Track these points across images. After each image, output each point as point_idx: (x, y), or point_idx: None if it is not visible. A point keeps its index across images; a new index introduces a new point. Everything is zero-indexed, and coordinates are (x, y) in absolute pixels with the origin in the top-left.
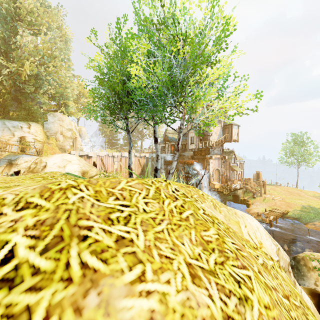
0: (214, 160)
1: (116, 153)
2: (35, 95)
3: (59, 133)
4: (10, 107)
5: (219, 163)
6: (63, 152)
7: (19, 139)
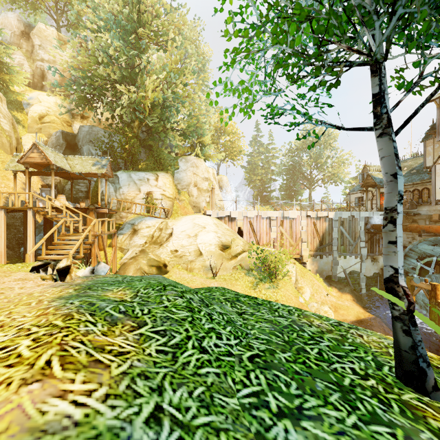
0: None
1: (274, 212)
2: (164, 135)
3: (192, 184)
4: (141, 157)
5: None
6: (197, 212)
7: (146, 195)
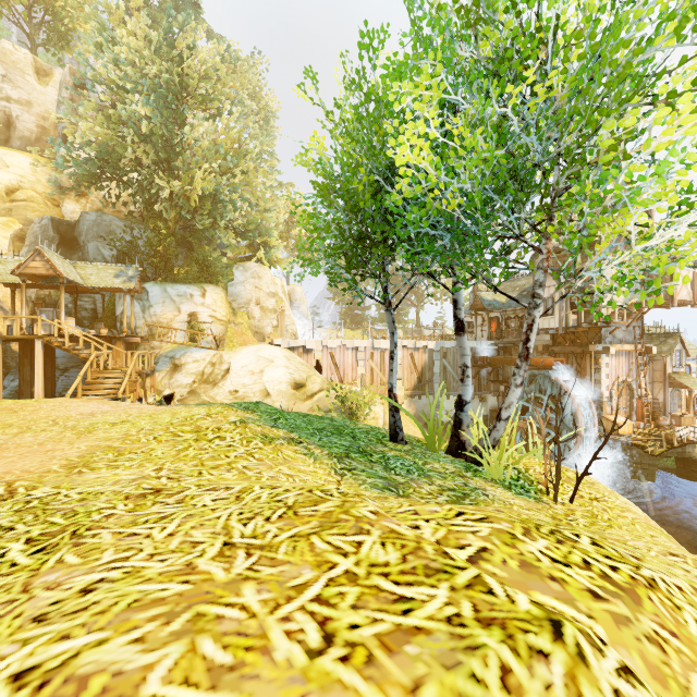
0: (615, 357)
1: (361, 341)
2: (213, 233)
3: (253, 302)
4: (176, 259)
5: (631, 365)
6: (261, 340)
7: (188, 317)
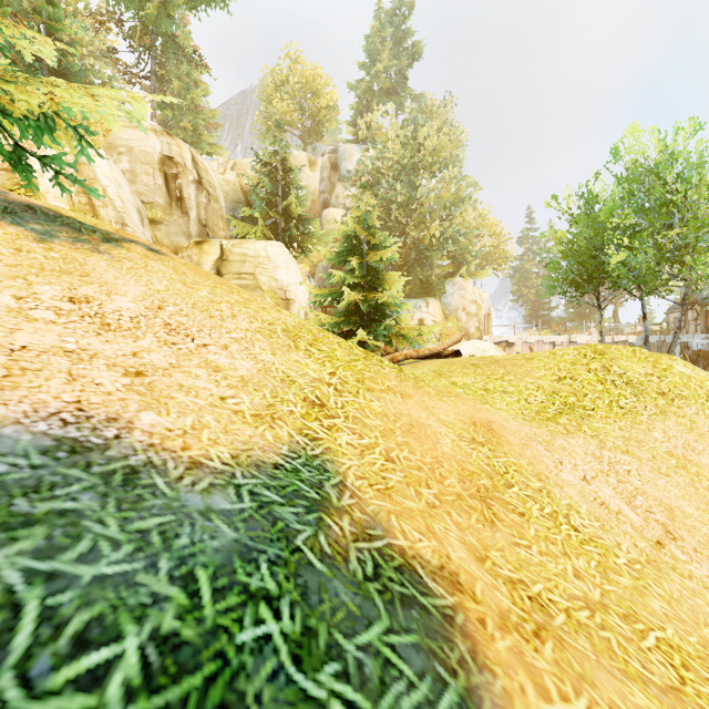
0: None
1: (558, 337)
2: (431, 260)
3: (460, 309)
4: None
5: None
6: (467, 338)
7: (417, 322)
